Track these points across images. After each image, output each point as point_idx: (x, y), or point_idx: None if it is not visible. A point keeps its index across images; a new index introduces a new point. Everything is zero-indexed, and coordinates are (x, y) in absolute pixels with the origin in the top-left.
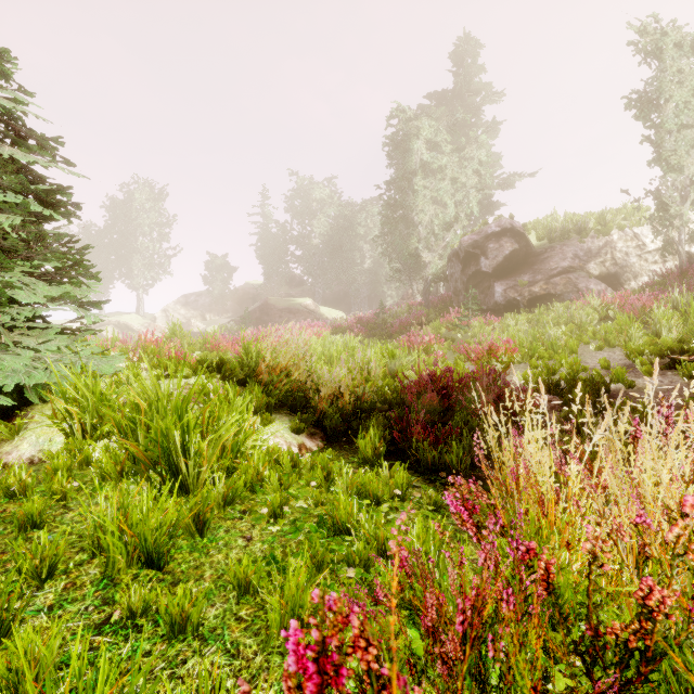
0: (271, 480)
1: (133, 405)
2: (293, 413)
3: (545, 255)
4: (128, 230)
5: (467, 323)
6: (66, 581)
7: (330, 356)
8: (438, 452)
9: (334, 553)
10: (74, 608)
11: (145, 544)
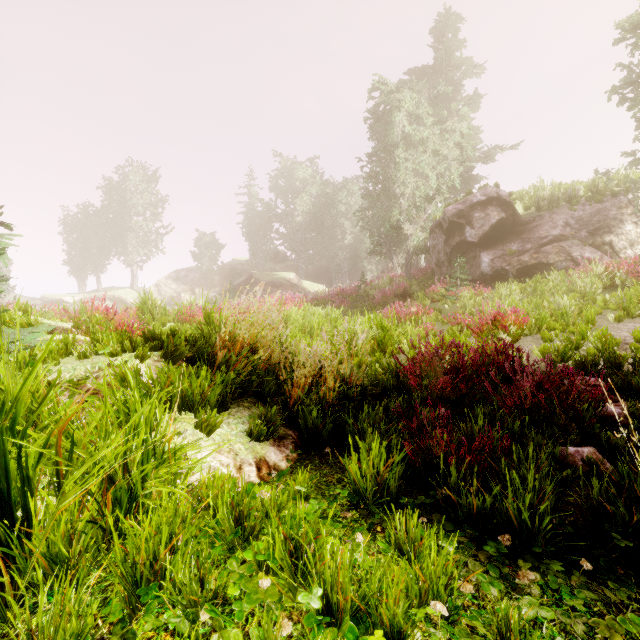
0: (178, 579)
1: None
2: (260, 401)
3: (534, 223)
4: (123, 210)
5: (455, 293)
6: None
7: (310, 327)
8: None
9: None
10: None
11: None
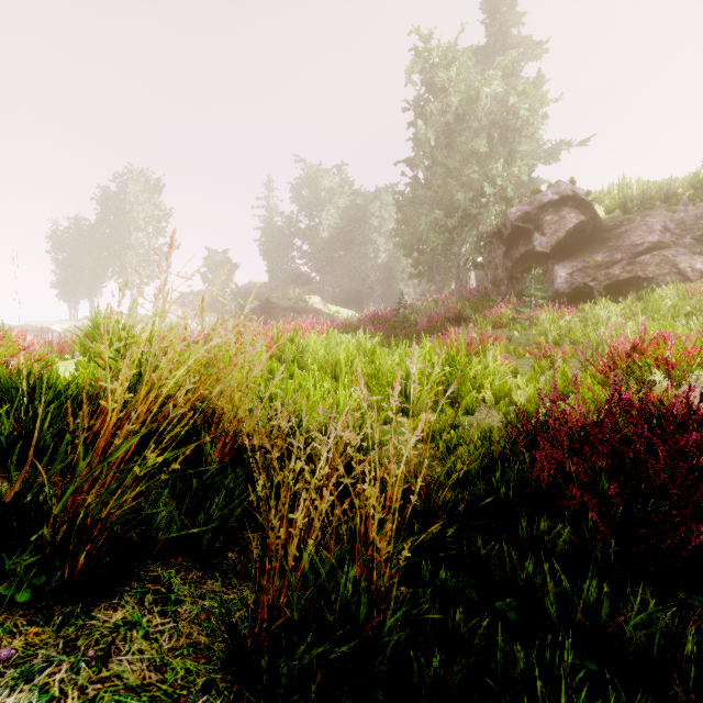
0: None
1: None
2: (192, 563)
3: (622, 228)
4: (121, 224)
5: (529, 316)
6: None
7: (334, 362)
8: None
9: None
10: None
11: None
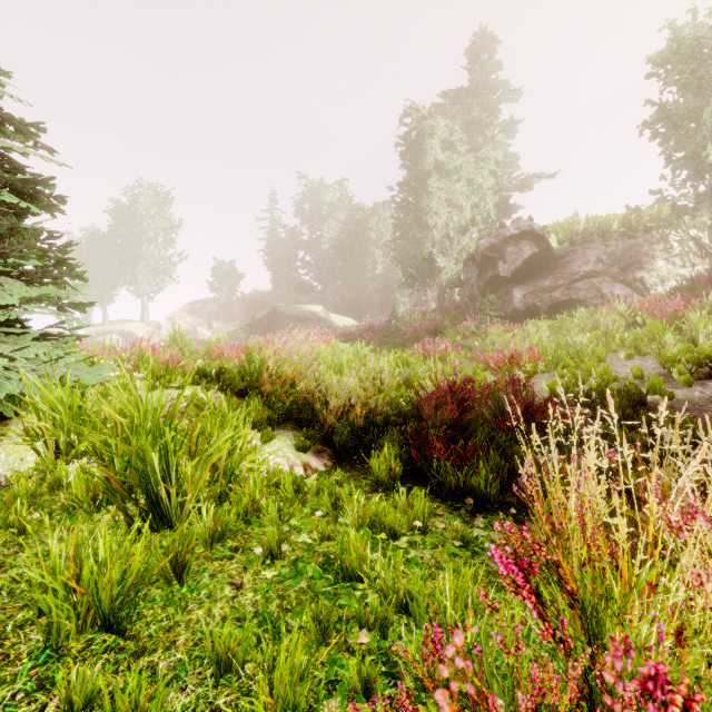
0: (269, 510)
1: (113, 420)
2: (299, 427)
3: (567, 259)
4: (133, 235)
5: (485, 330)
6: None
7: (340, 365)
8: (461, 473)
9: (342, 606)
10: None
11: (100, 604)
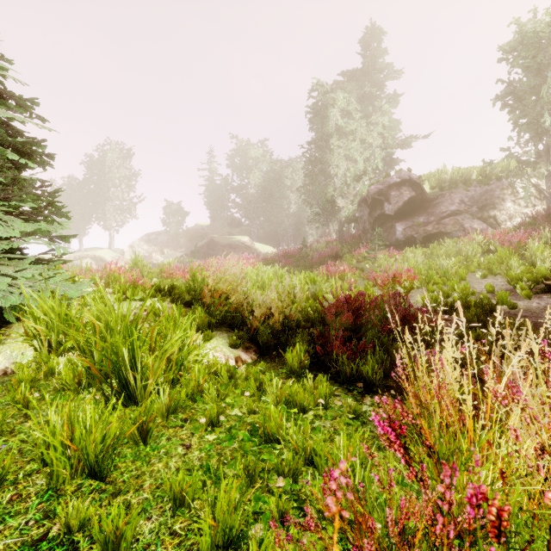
0: (210, 391)
1: (92, 324)
2: (231, 330)
3: (437, 201)
4: (102, 182)
5: (374, 256)
6: (13, 493)
7: (262, 282)
8: (355, 364)
9: (265, 461)
10: (15, 523)
11: (88, 457)
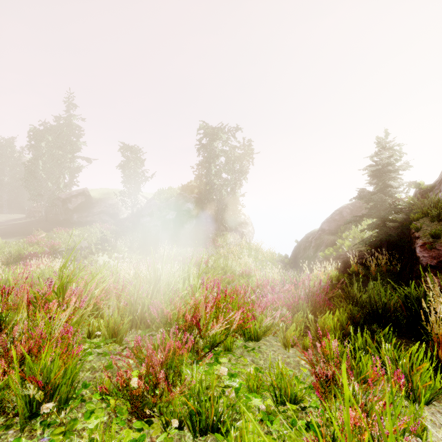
0: None
1: None
2: None
3: (95, 204)
4: None
5: (58, 231)
6: None
7: None
8: None
9: None
10: None
11: None
